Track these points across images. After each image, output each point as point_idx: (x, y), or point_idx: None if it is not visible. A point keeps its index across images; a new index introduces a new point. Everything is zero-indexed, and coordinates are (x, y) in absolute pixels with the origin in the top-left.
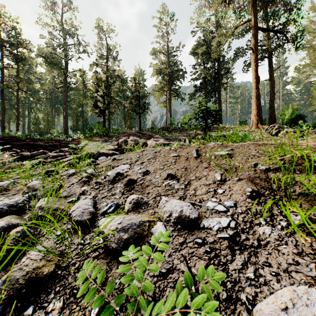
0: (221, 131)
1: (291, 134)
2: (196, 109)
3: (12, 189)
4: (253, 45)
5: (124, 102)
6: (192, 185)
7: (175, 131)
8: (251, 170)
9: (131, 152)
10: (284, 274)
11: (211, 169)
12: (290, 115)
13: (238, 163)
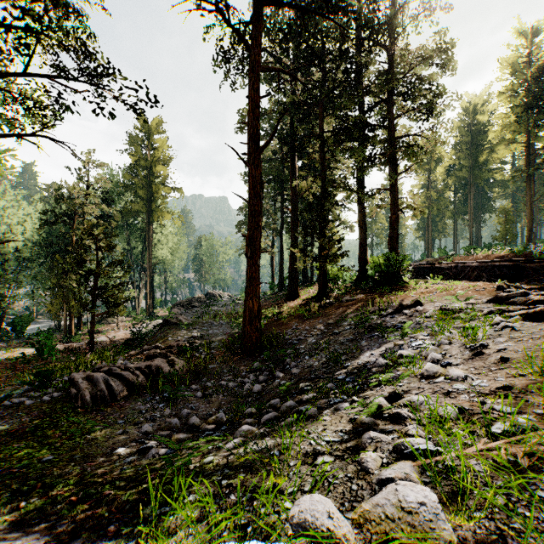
0: None
1: None
2: None
3: (438, 335)
4: None
5: None
6: (501, 370)
7: None
8: None
9: None
10: (438, 402)
11: None
12: None
13: None
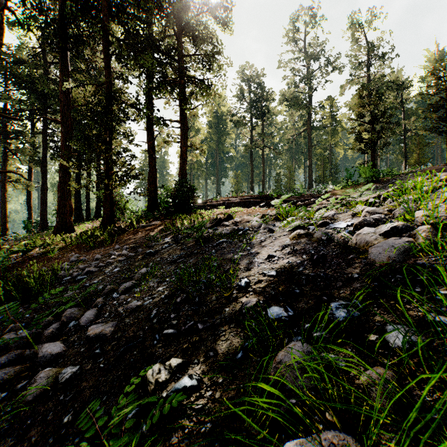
0: None
1: None
2: None
3: (337, 219)
4: None
5: (403, 122)
6: None
7: None
8: None
9: None
10: None
11: None
12: None
13: None
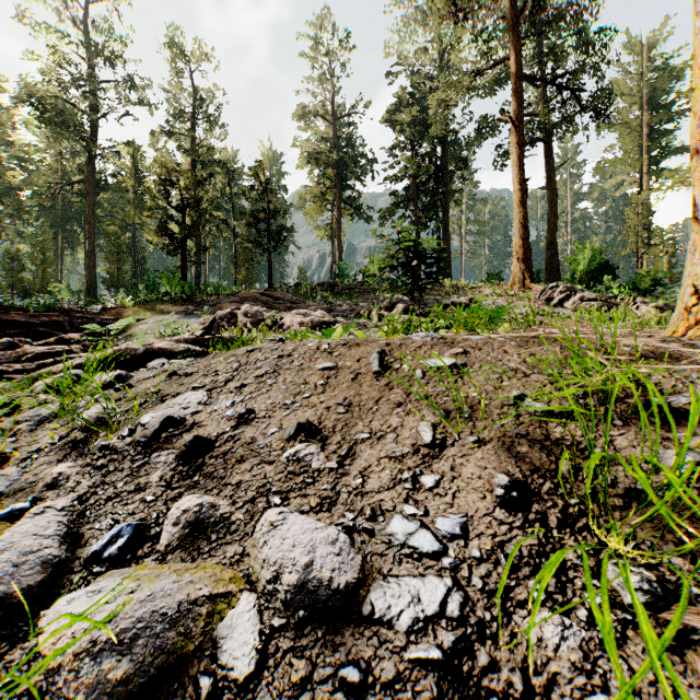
0: (450, 295)
1: (589, 303)
2: (394, 247)
3: None
4: (515, 112)
5: (234, 223)
6: (358, 458)
7: (349, 293)
8: (507, 413)
9: (222, 354)
10: None
11: (410, 408)
12: (587, 264)
13: (477, 391)
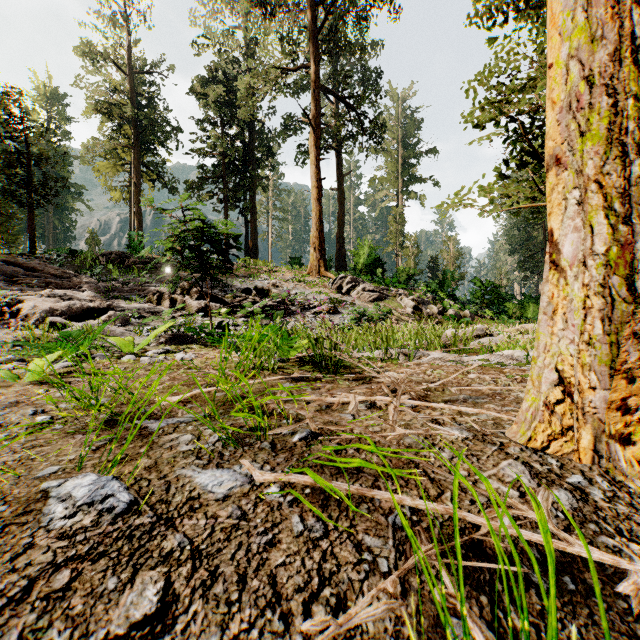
0: (254, 277)
1: (370, 294)
2: (179, 225)
3: None
4: (312, 116)
5: None
6: None
7: (142, 267)
8: None
9: None
10: None
11: None
12: (366, 258)
13: None
